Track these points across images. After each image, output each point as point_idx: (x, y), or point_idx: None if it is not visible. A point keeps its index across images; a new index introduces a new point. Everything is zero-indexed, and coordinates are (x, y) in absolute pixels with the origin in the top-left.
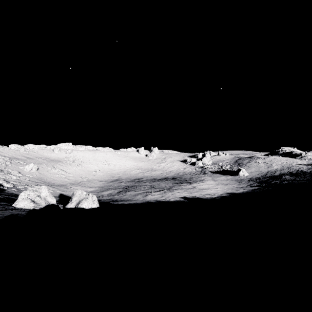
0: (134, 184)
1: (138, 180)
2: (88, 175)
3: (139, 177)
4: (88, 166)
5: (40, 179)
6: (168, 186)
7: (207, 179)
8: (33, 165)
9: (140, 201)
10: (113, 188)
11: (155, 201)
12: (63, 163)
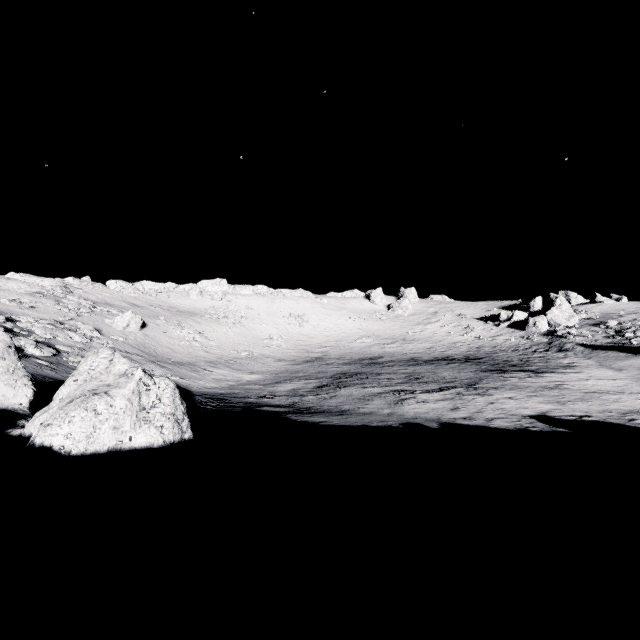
0: (361, 368)
1: (371, 361)
2: (254, 345)
3: (372, 354)
4: (256, 328)
5: (141, 348)
6: (466, 379)
7: (583, 365)
8: (131, 317)
9: (382, 419)
10: (306, 376)
11: (435, 421)
12: (203, 318)
